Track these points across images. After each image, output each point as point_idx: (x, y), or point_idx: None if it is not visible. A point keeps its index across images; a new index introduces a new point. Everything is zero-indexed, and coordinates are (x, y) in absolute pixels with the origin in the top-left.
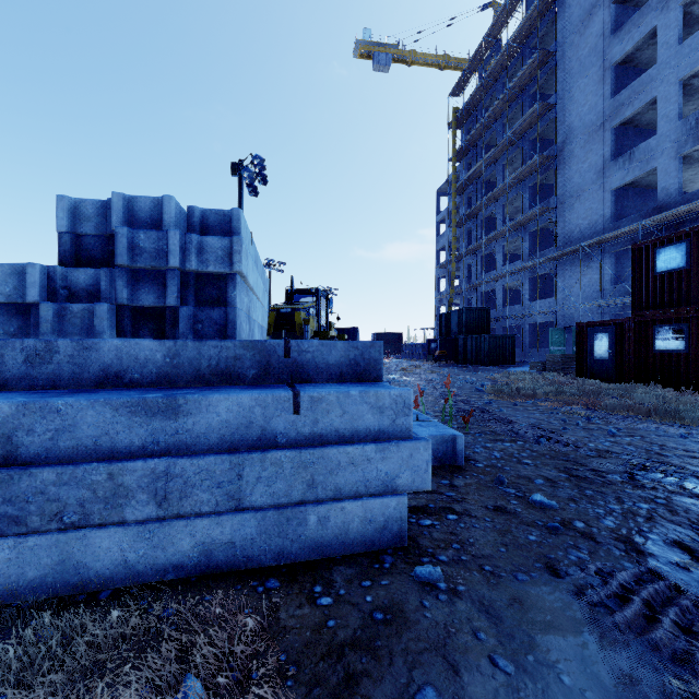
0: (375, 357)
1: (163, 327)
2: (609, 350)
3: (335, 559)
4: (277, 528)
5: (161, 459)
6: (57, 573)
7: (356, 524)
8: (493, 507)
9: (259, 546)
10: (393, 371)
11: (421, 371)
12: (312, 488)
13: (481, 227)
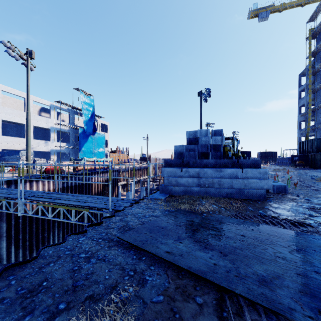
0: (259, 163)
1: (206, 156)
2: None
3: (250, 199)
4: (239, 192)
5: (219, 178)
6: (205, 193)
7: (254, 194)
8: (292, 199)
9: (235, 195)
10: (269, 170)
11: (284, 171)
12: (245, 186)
13: None
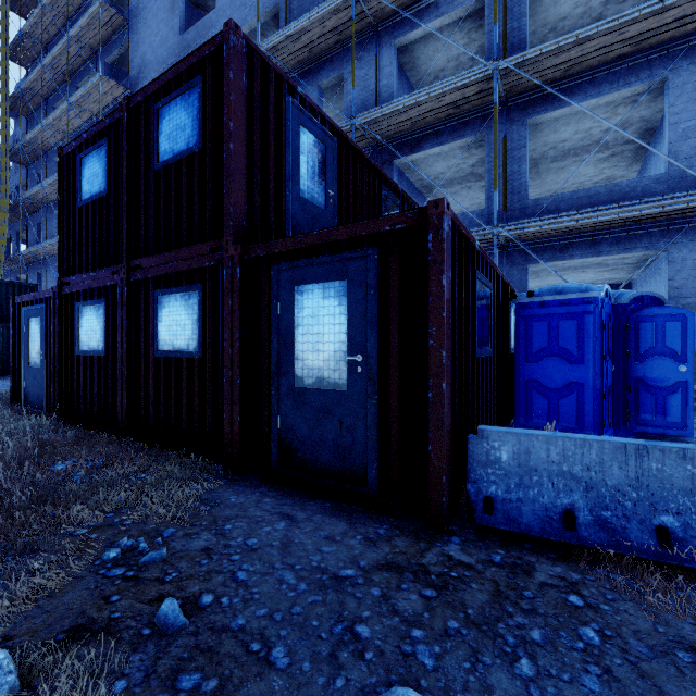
0: None
1: None
2: (41, 349)
3: None
4: None
5: None
6: None
7: None
8: None
9: None
10: None
11: None
12: None
13: (53, 171)
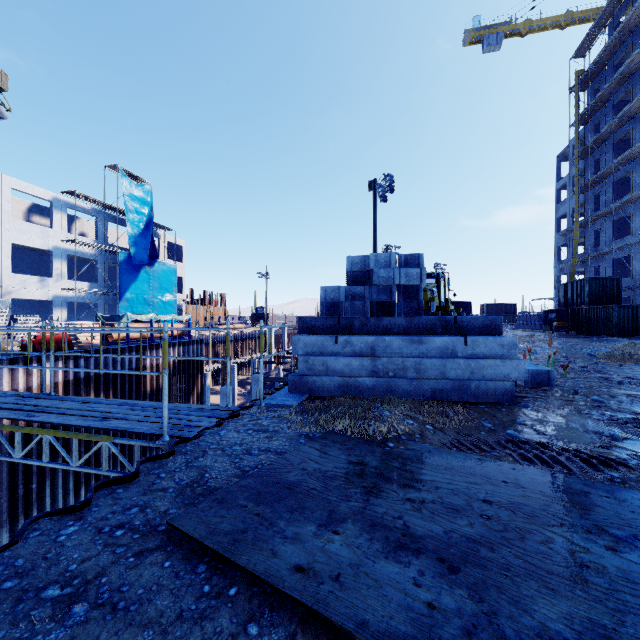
0: (498, 324)
1: (389, 310)
2: None
3: (483, 402)
4: (459, 387)
5: (418, 358)
6: (387, 391)
7: (491, 391)
8: (565, 399)
9: (452, 393)
10: None
11: (534, 340)
12: (473, 374)
13: (611, 190)
